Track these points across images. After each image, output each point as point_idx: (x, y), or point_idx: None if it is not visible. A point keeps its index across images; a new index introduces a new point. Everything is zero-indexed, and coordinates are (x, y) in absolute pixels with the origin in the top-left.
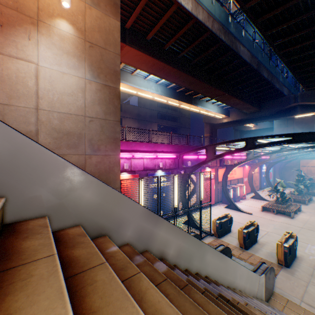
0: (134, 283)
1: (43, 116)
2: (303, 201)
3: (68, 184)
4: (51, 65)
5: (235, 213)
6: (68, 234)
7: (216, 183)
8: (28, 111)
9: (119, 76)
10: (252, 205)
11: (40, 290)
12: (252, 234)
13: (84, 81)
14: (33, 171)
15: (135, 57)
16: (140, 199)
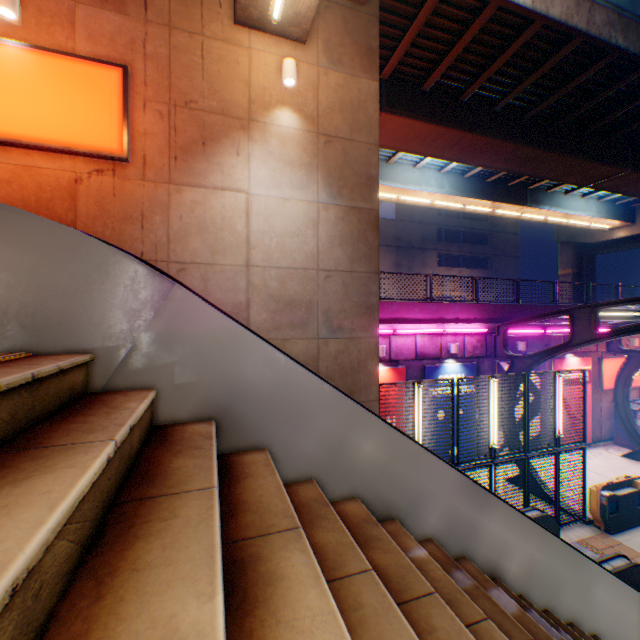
0: (482, 639)
1: (256, 276)
2: None
3: (340, 429)
4: (267, 189)
5: None
6: (347, 515)
7: (595, 393)
8: (236, 272)
9: (376, 185)
10: None
11: (386, 635)
12: None
13: (316, 207)
14: (297, 409)
15: (397, 132)
16: (415, 424)
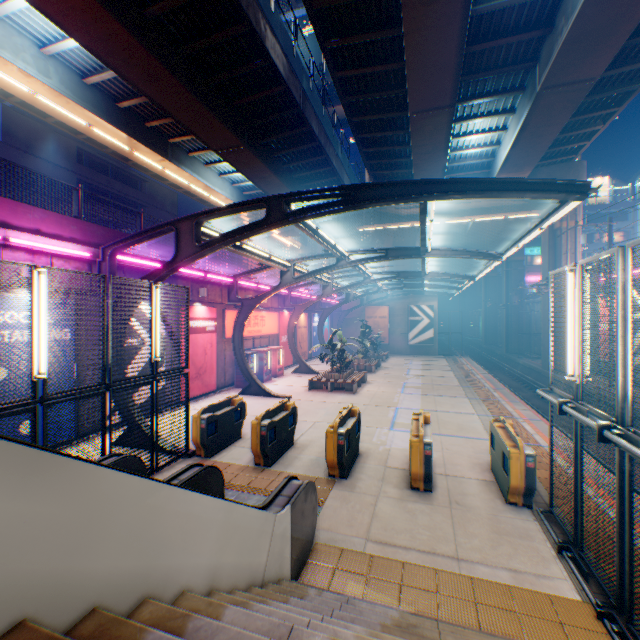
0: None
1: None
2: (371, 368)
3: None
4: None
5: (259, 401)
6: None
7: (222, 342)
8: None
9: None
10: (295, 383)
11: None
12: (283, 427)
13: None
14: None
15: None
16: None
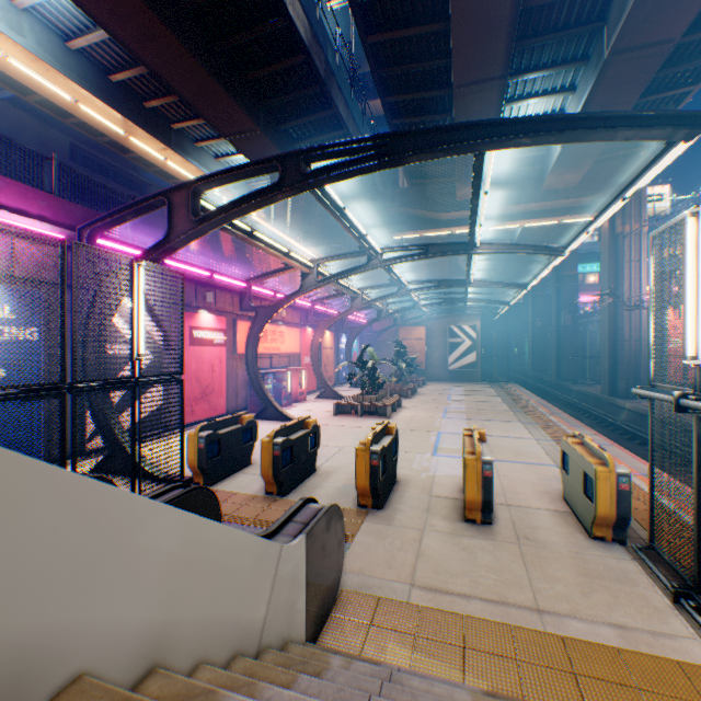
0: None
1: None
2: (406, 393)
3: None
4: None
5: (276, 426)
6: None
7: (233, 359)
8: None
9: None
10: (319, 408)
11: None
12: (302, 449)
13: None
14: None
15: None
16: None
